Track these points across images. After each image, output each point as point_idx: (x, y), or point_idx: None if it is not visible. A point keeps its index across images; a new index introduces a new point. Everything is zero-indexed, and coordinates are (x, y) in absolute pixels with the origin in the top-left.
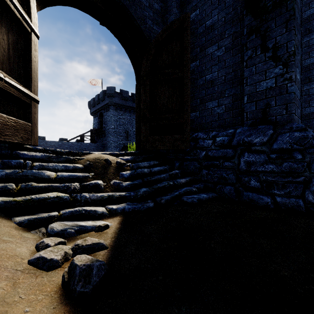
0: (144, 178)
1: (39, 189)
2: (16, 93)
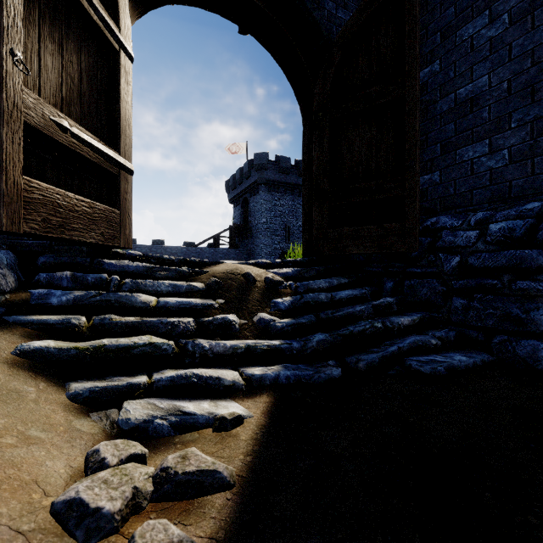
0: (319, 313)
1: (122, 327)
2: (93, 156)
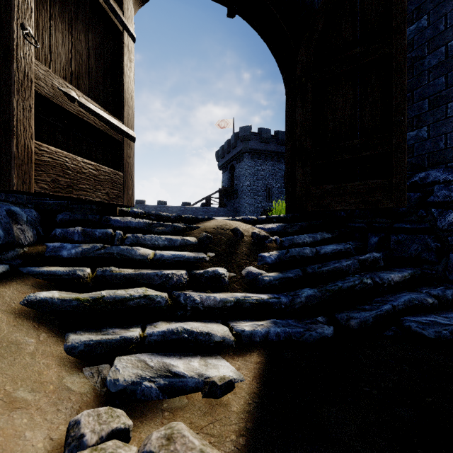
0: (306, 267)
1: (121, 279)
2: (99, 124)
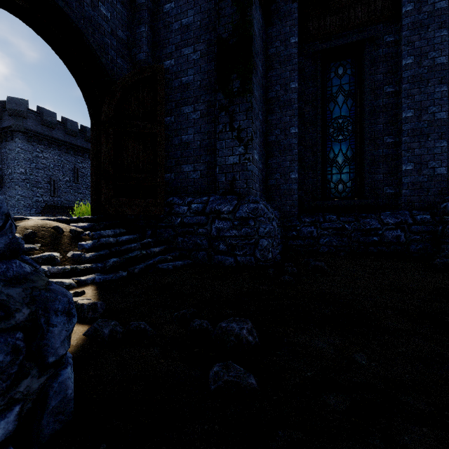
0: (111, 248)
1: None
2: None
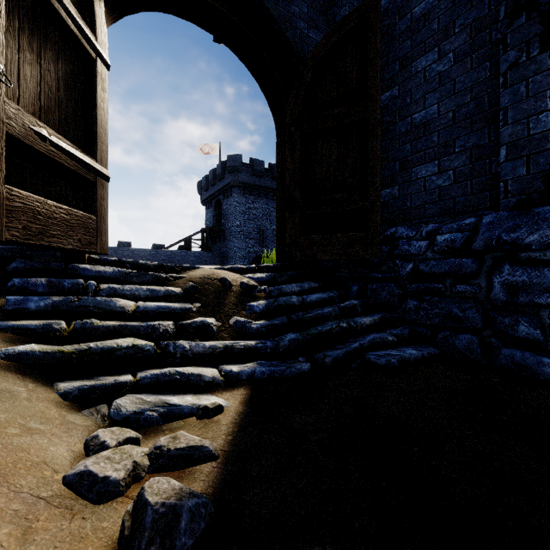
0: (291, 315)
1: (104, 331)
2: (71, 163)
